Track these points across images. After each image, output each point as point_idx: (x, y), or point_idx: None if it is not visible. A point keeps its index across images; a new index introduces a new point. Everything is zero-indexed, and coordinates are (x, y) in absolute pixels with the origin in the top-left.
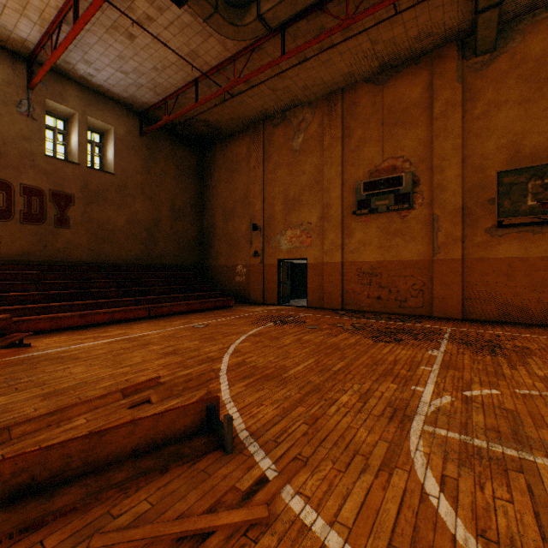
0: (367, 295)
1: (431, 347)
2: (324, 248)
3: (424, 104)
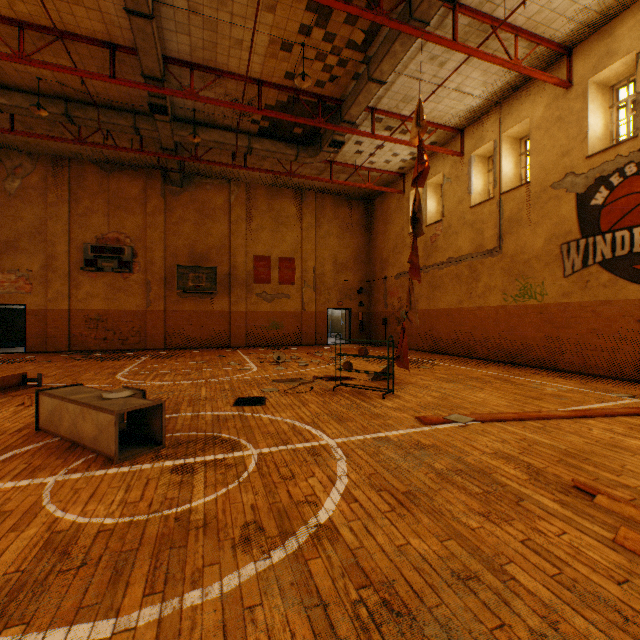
0: (96, 337)
1: (138, 359)
2: (50, 296)
3: (141, 202)
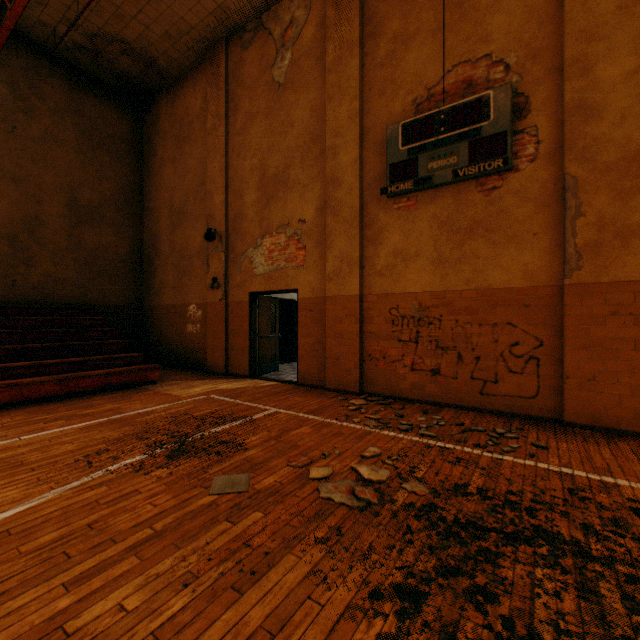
0: (411, 365)
1: None
2: (328, 268)
3: None
